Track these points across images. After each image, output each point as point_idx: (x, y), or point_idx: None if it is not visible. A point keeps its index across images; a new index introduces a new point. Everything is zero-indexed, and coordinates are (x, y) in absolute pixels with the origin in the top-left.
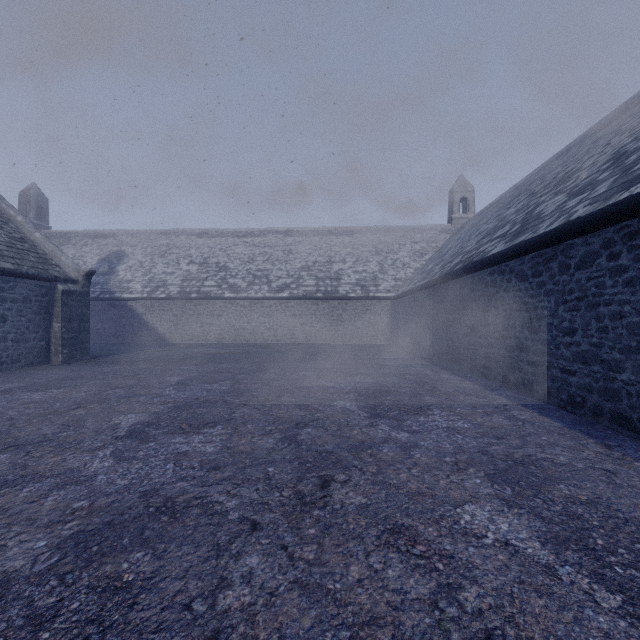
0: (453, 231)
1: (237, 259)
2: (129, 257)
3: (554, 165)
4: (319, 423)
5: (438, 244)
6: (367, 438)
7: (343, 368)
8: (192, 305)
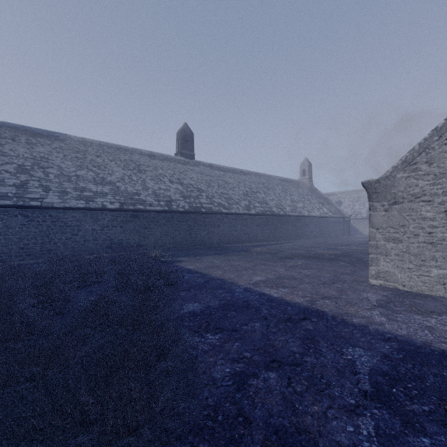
0: None
1: None
2: (343, 203)
3: None
4: None
5: None
6: None
7: None
8: None
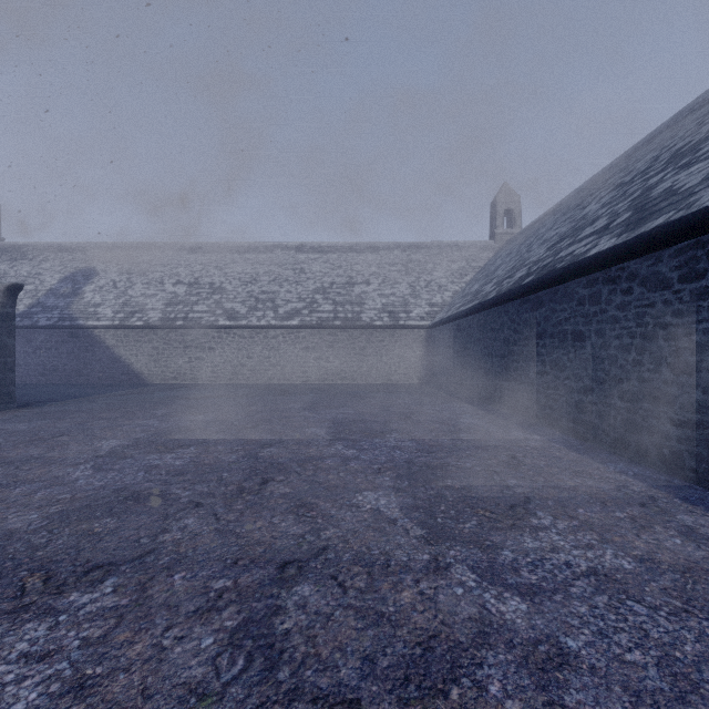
0: (497, 249)
1: (236, 279)
2: (100, 275)
3: (636, 156)
4: (328, 563)
5: (480, 263)
6: (437, 623)
7: (369, 421)
8: (177, 335)
